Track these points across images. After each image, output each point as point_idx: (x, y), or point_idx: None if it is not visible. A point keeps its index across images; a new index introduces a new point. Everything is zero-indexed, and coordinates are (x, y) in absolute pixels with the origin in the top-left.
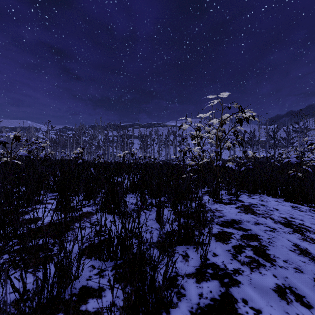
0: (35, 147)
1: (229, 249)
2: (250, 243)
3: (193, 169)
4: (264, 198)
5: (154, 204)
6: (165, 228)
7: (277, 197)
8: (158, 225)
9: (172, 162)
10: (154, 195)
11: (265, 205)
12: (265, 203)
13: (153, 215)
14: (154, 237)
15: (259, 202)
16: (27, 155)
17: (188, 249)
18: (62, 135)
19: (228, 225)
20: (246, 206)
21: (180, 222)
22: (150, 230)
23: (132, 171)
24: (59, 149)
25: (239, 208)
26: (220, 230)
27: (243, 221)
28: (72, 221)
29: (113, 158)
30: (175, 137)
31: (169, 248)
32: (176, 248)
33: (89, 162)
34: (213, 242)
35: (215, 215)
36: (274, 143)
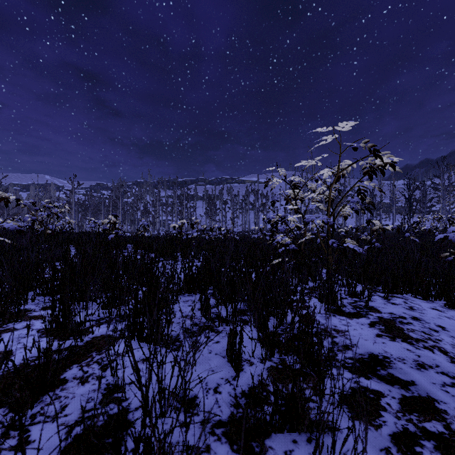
0: (47, 214)
1: (386, 447)
2: (426, 427)
3: (287, 249)
4: (412, 302)
5: (224, 318)
6: (245, 377)
7: (429, 298)
8: (232, 370)
9: (252, 235)
10: (225, 299)
11: (420, 319)
12: (418, 313)
13: (223, 343)
14: (222, 407)
15: (407, 311)
16: (18, 229)
17: (297, 446)
18: (93, 196)
19: (366, 370)
20: (388, 321)
21: (274, 361)
22: (215, 384)
23: (191, 252)
24: (90, 216)
25: (376, 326)
26: (355, 385)
27: (392, 358)
28: (67, 361)
29: (167, 229)
30: (257, 197)
31: (254, 441)
32: (271, 443)
33: (129, 236)
34: (346, 421)
35: (337, 343)
36: (409, 208)
